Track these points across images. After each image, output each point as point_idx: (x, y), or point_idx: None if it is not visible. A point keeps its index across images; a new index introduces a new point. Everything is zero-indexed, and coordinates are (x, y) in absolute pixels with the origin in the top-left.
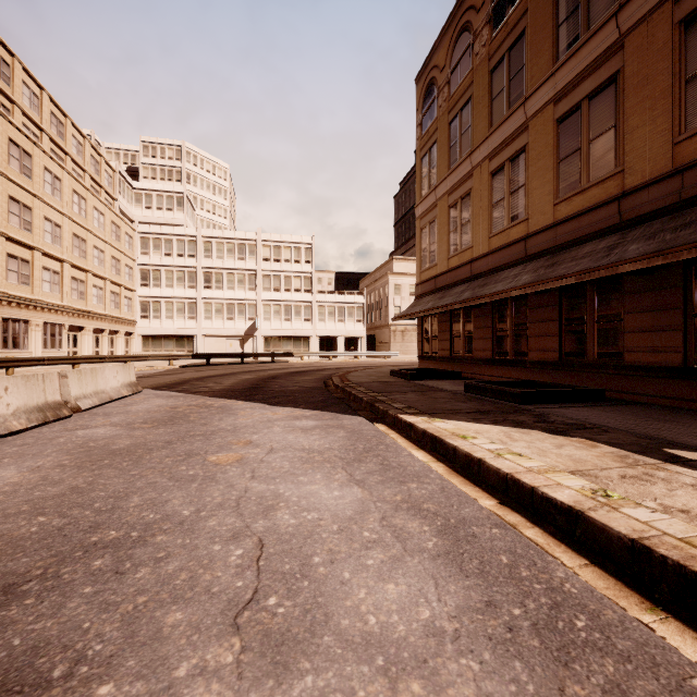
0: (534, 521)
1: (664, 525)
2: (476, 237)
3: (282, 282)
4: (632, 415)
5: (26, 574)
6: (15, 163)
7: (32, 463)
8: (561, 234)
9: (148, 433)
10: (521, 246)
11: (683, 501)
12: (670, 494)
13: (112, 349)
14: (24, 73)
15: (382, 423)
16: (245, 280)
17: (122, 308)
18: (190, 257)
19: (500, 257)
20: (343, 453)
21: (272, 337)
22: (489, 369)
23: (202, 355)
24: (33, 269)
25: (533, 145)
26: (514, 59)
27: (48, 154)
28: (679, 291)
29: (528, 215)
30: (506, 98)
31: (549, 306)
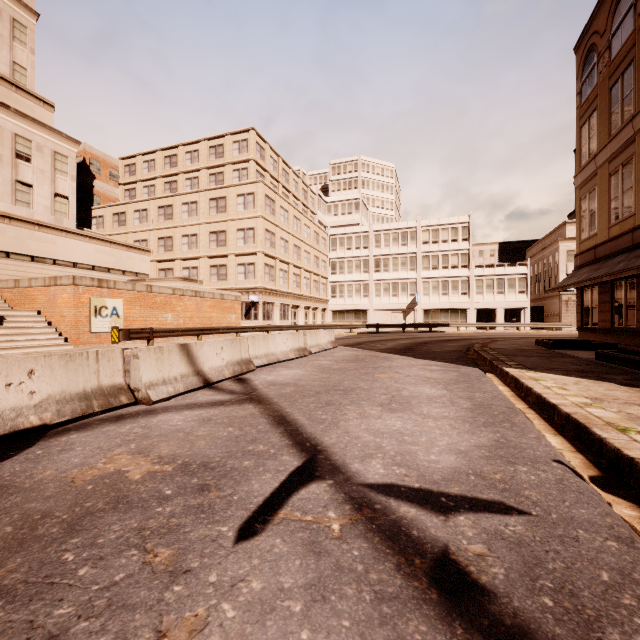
0: (539, 413)
1: (599, 413)
2: (638, 205)
3: (440, 261)
4: None
5: (320, 391)
6: (268, 209)
7: (304, 369)
8: None
9: (346, 365)
10: None
11: None
12: None
13: (314, 320)
14: (270, 150)
15: (493, 373)
16: (407, 262)
17: (320, 291)
18: (364, 249)
19: None
20: (448, 380)
21: (431, 309)
22: None
23: (372, 325)
24: (275, 271)
25: None
26: None
27: (282, 197)
28: None
29: None
30: None
31: None
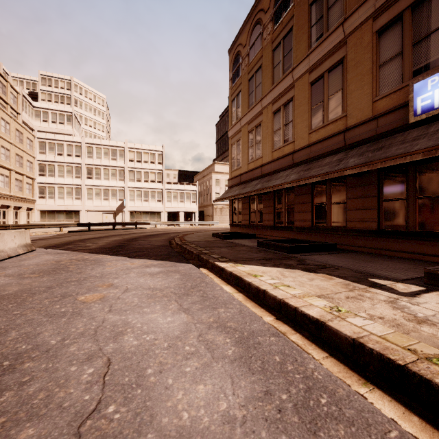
0: (296, 329)
1: (371, 328)
2: (264, 151)
3: (142, 176)
4: (351, 258)
5: None
6: None
7: None
8: (313, 151)
9: (34, 281)
10: (290, 158)
11: (380, 311)
12: (373, 307)
13: (16, 219)
14: None
15: (205, 268)
16: (117, 173)
17: (24, 191)
18: (76, 157)
19: (278, 164)
20: (177, 290)
21: (136, 211)
22: (272, 232)
23: (84, 224)
24: None
25: (297, 97)
26: (286, 44)
27: None
28: (375, 186)
29: (294, 139)
30: (282, 67)
31: (306, 194)
